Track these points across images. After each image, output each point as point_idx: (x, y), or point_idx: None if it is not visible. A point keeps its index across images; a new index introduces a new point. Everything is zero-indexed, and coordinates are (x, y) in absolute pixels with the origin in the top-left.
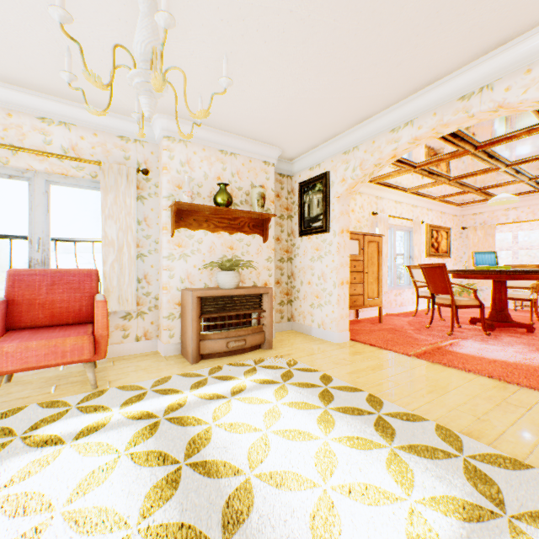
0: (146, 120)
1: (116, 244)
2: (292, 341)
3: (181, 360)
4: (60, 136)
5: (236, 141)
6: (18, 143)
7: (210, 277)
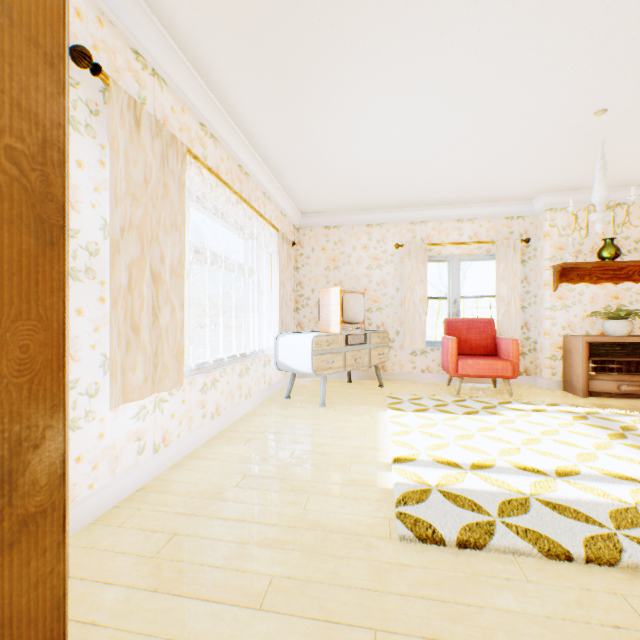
0: (527, 200)
1: (505, 300)
2: None
3: (566, 393)
4: (466, 229)
5: (621, 193)
6: (444, 240)
7: (590, 325)
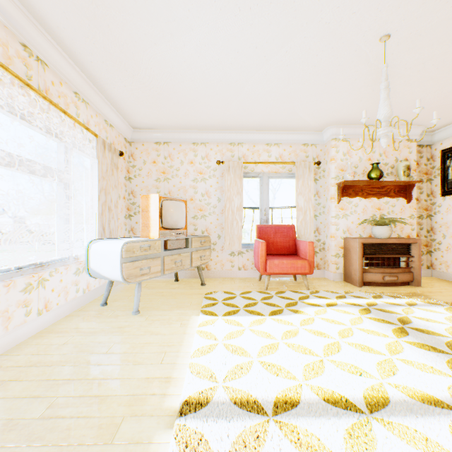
0: (319, 131)
1: (303, 210)
2: (437, 284)
3: (347, 284)
4: (274, 151)
5: None
6: (257, 160)
7: (362, 230)
